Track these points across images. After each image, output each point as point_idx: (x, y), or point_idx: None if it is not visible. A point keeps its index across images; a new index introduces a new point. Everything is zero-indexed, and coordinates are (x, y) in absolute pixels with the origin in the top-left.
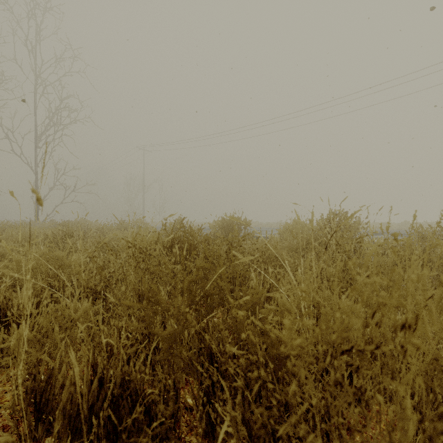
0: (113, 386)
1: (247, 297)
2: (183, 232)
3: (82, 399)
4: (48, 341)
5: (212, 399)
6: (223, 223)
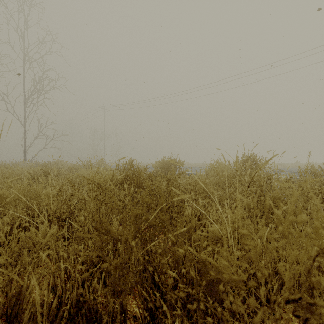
0: (70, 306)
1: (184, 229)
2: (132, 171)
3: (43, 317)
4: (19, 263)
5: (154, 313)
6: (163, 163)
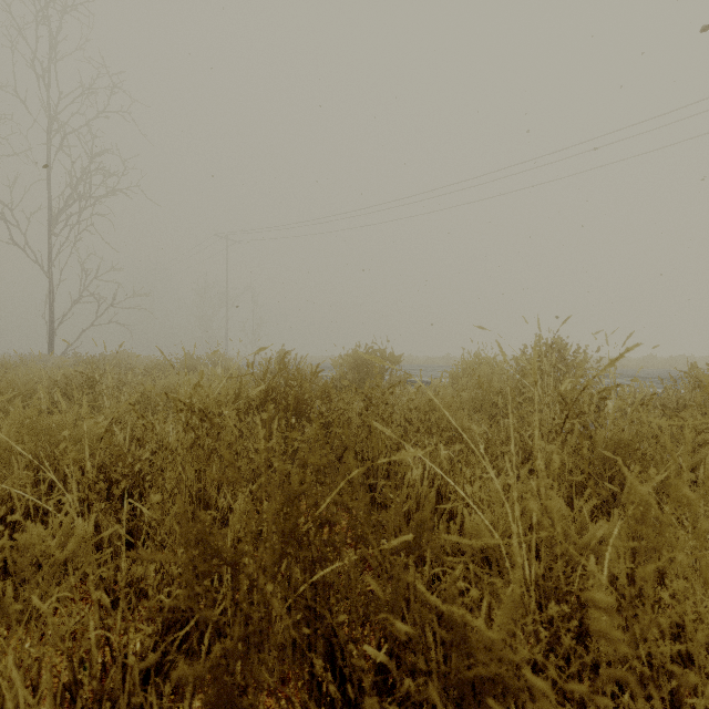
0: None
1: (408, 537)
2: (285, 378)
3: None
4: None
5: None
6: (355, 359)
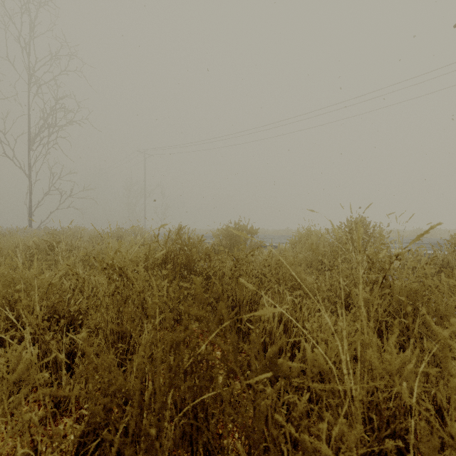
0: None
1: (267, 374)
2: (180, 245)
3: None
4: None
5: None
6: (227, 231)
